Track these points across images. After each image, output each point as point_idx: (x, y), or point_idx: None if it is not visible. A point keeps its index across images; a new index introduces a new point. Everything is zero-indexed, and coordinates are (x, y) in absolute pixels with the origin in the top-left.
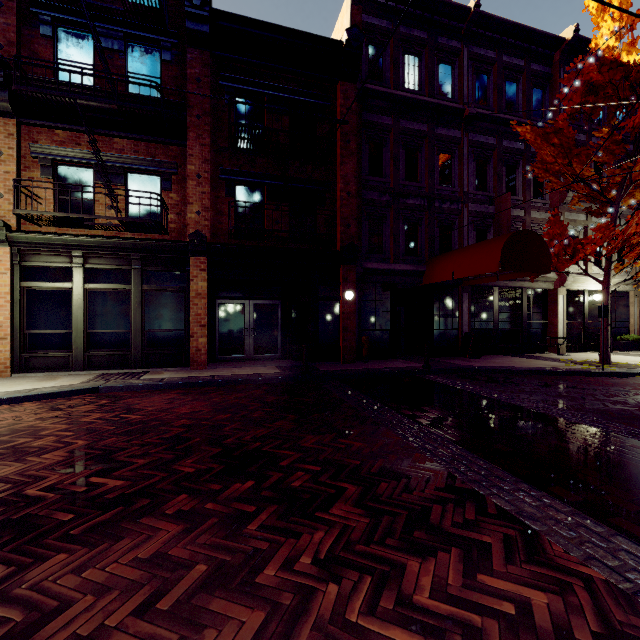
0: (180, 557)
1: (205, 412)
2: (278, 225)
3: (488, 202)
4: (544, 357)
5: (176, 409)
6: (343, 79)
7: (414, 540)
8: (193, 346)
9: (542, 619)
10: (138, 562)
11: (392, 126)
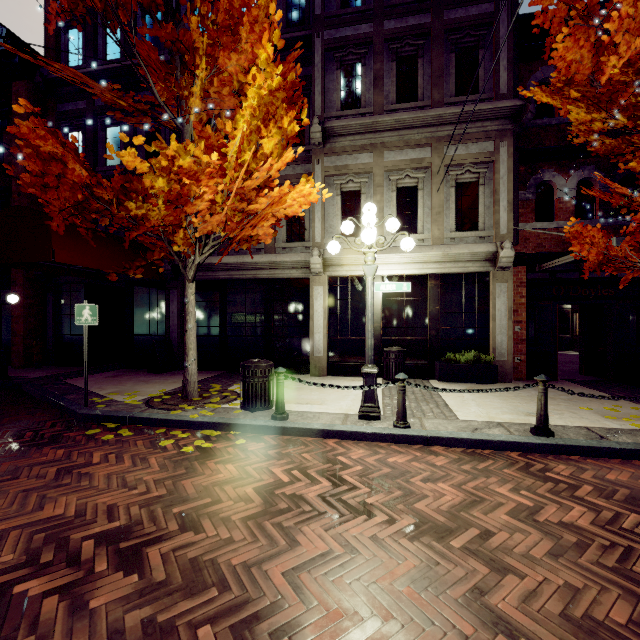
0: None
1: None
2: None
3: None
4: (237, 379)
5: None
6: (15, 79)
7: None
8: None
9: None
10: None
11: (85, 109)
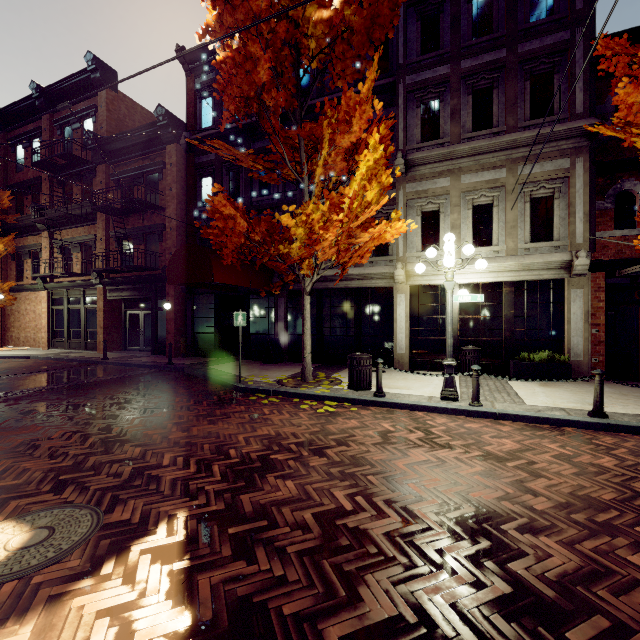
0: None
1: None
2: (139, 260)
3: None
4: (334, 370)
5: None
6: (168, 144)
7: None
8: (98, 339)
9: None
10: None
11: (215, 160)
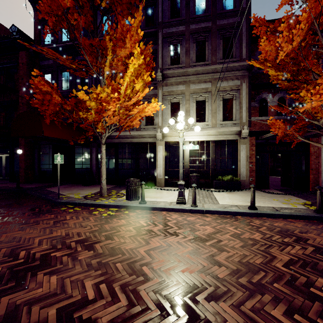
0: None
1: None
2: (1, 122)
3: None
4: (123, 188)
5: None
6: (20, 50)
7: None
8: None
9: None
10: None
11: (53, 64)
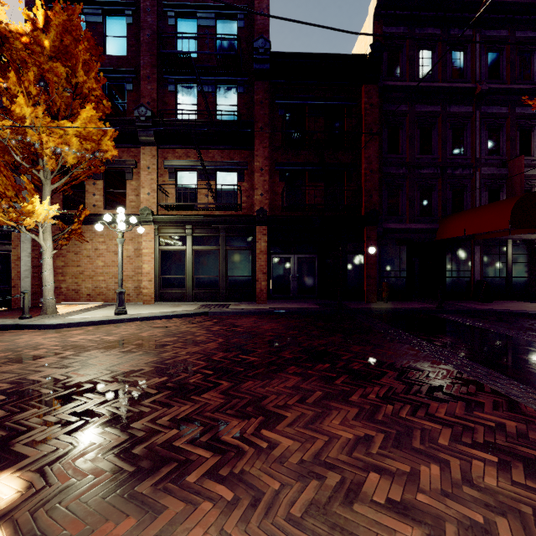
0: (306, 388)
1: (280, 329)
2: (316, 199)
3: (501, 165)
4: None
5: (261, 327)
6: (367, 82)
7: (434, 396)
8: (258, 287)
9: (511, 429)
10: (287, 388)
11: (408, 111)
